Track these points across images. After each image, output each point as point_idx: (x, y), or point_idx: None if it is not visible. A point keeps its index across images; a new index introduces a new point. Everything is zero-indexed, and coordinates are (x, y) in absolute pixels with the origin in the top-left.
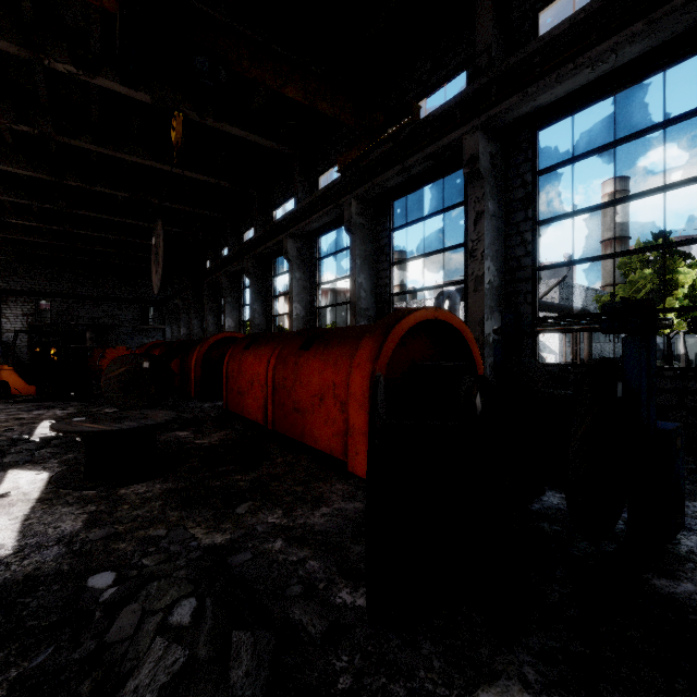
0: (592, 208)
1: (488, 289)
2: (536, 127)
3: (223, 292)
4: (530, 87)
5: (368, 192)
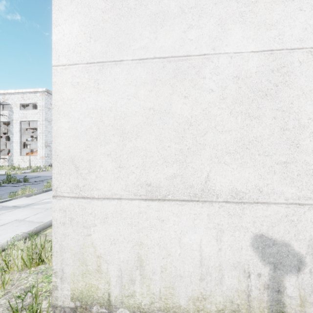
0: None
1: None
2: None
3: None
4: None
5: None
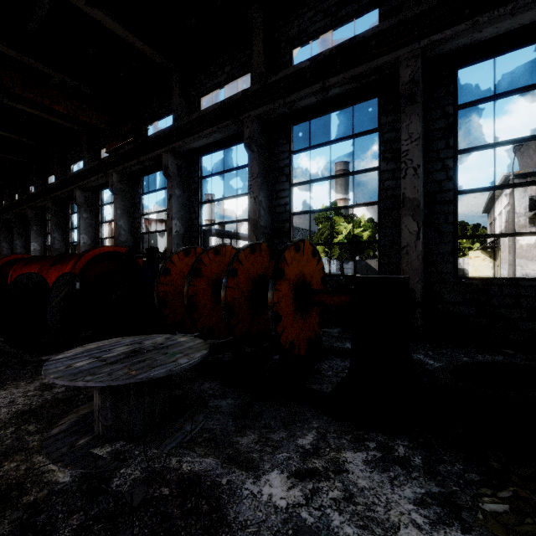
0: (217, 200)
1: (175, 235)
2: (199, 155)
3: (29, 222)
4: (186, 139)
5: (123, 170)
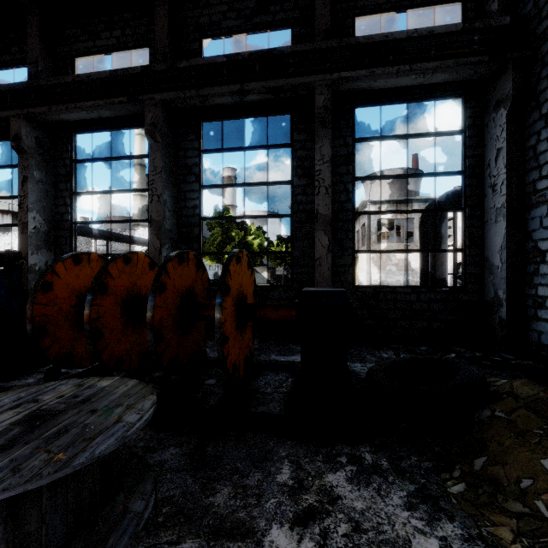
0: (101, 192)
1: (34, 232)
2: (73, 131)
3: None
4: (53, 106)
5: None
